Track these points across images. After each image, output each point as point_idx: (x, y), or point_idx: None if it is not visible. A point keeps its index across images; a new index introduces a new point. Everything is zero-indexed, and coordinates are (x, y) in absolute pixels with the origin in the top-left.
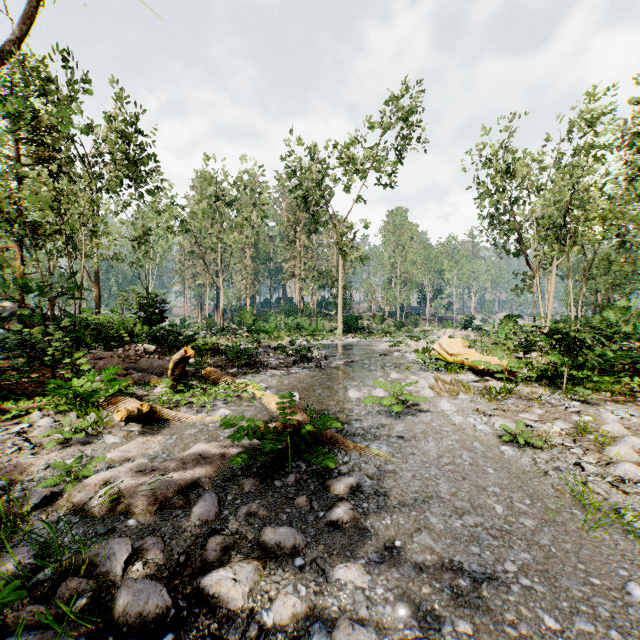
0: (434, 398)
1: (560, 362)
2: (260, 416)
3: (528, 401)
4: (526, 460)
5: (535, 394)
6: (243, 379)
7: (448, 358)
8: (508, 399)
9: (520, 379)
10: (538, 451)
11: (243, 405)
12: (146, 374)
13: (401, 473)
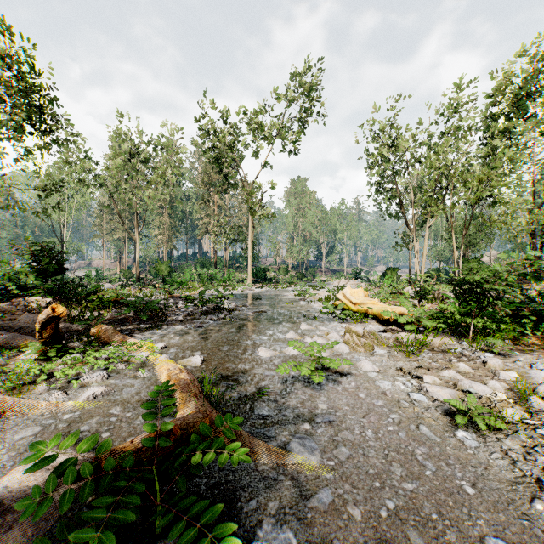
0: (350, 354)
1: (458, 310)
2: (144, 394)
3: (443, 354)
4: (498, 456)
5: (445, 345)
6: (141, 336)
7: (352, 307)
8: (423, 352)
9: (423, 328)
10: (501, 436)
11: (127, 376)
12: (18, 335)
13: (344, 511)
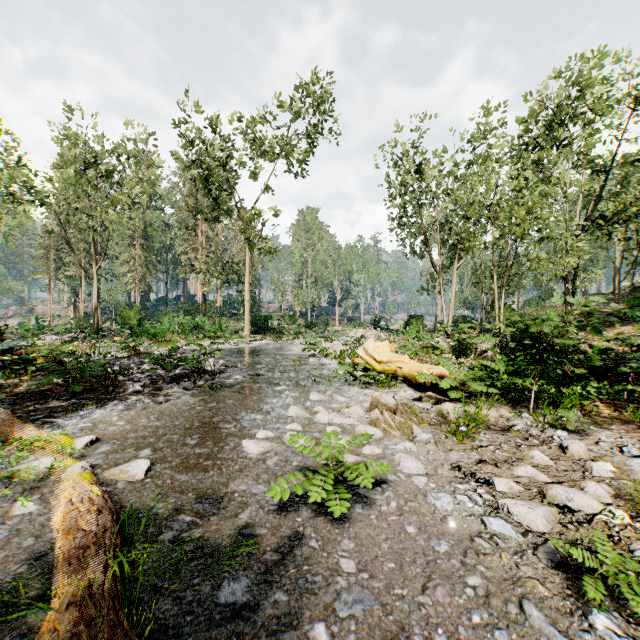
0: (382, 442)
1: (508, 370)
2: (3, 564)
3: (504, 434)
4: None
5: (501, 419)
6: (63, 422)
7: (376, 366)
8: (478, 432)
9: (467, 393)
10: None
11: None
12: None
13: None
